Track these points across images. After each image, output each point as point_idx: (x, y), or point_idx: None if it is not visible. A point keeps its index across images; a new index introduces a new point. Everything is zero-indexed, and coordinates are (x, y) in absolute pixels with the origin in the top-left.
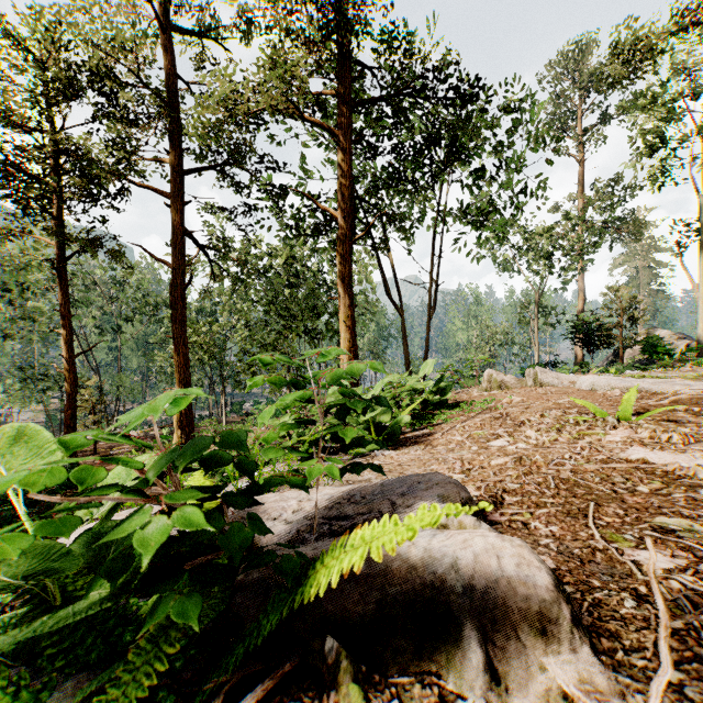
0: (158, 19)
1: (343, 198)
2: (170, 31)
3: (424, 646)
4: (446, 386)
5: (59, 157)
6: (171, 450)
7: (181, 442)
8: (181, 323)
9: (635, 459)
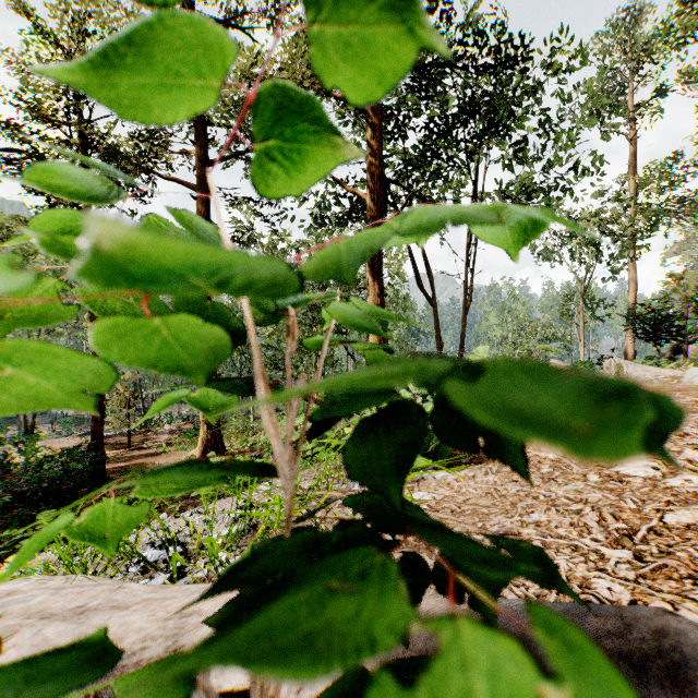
0: (184, 7)
1: (372, 178)
2: None
3: None
4: None
5: (86, 149)
6: None
7: (207, 437)
8: None
9: None
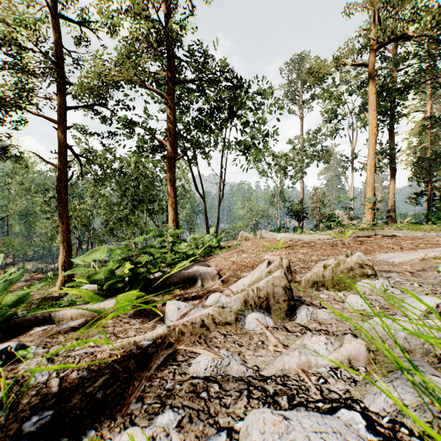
0: (49, 9)
1: (170, 135)
2: (57, 17)
3: (191, 285)
4: (221, 239)
5: None
6: (139, 249)
7: (65, 279)
8: (64, 203)
9: (265, 259)
